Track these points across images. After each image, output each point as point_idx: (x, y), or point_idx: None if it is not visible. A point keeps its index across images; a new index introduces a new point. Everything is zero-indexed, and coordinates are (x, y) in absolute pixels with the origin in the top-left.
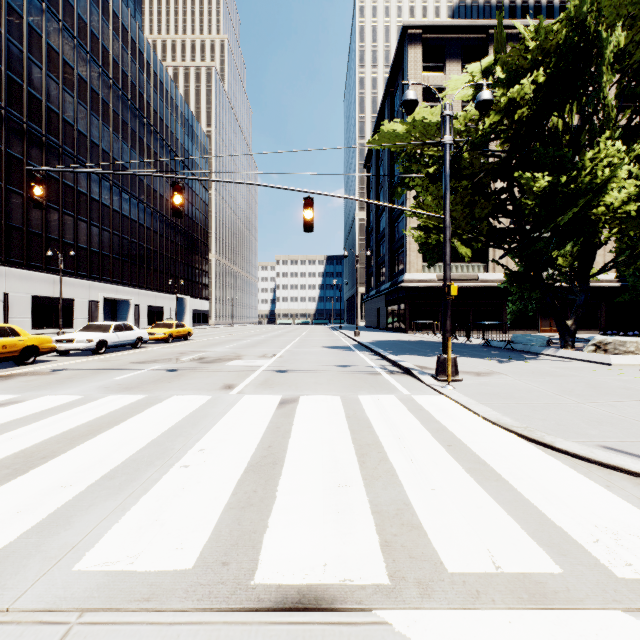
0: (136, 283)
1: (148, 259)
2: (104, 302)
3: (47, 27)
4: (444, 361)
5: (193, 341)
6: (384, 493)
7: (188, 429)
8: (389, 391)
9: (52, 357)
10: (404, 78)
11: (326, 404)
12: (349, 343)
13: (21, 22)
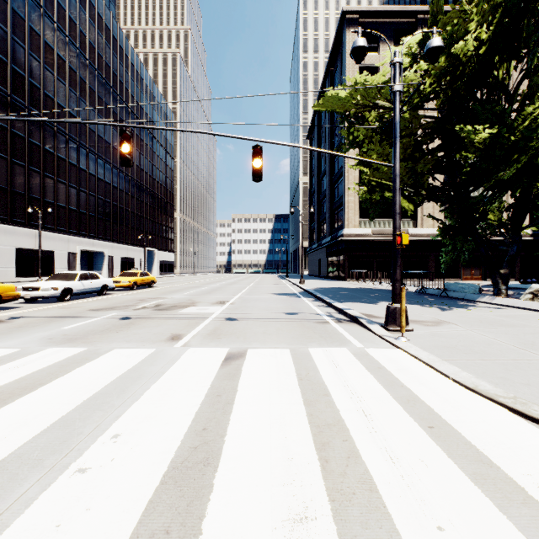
0: (110, 237)
1: (121, 217)
2: (82, 254)
3: (29, 12)
4: (394, 311)
5: (156, 288)
6: (366, 537)
7: (112, 398)
8: (340, 343)
9: (19, 304)
10: (343, 57)
11: (275, 360)
12: (295, 290)
13: (5, 6)
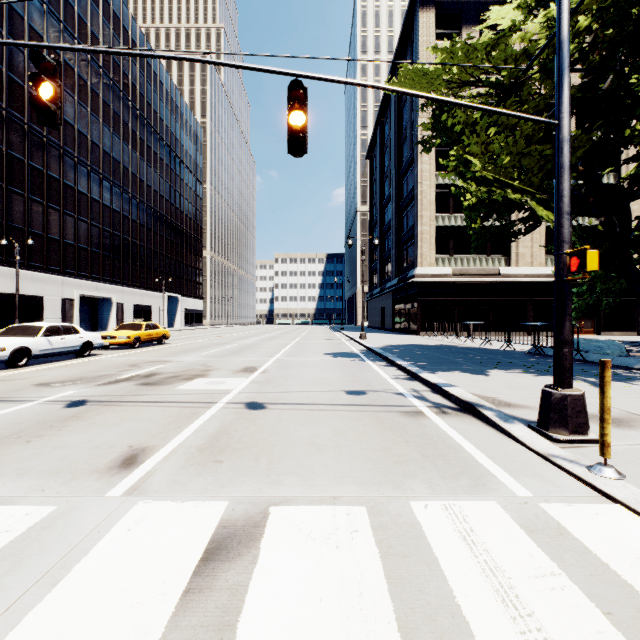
0: (119, 280)
1: (134, 254)
2: (83, 300)
3: None
4: (563, 402)
5: (168, 345)
6: None
7: None
8: (473, 480)
9: None
10: (415, 47)
11: (336, 569)
12: (355, 348)
13: None
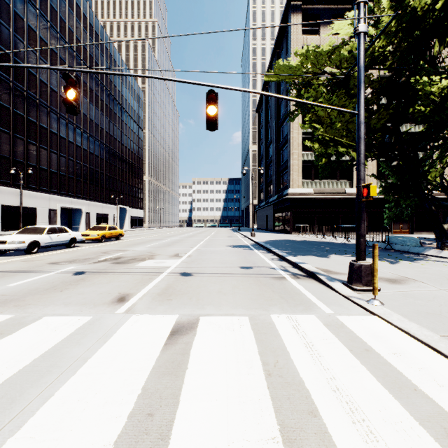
0: (87, 196)
1: (96, 179)
2: (62, 210)
3: None
4: (359, 268)
5: (123, 241)
6: None
7: None
8: (305, 307)
9: None
10: (288, 39)
11: (232, 337)
12: (247, 242)
13: None
